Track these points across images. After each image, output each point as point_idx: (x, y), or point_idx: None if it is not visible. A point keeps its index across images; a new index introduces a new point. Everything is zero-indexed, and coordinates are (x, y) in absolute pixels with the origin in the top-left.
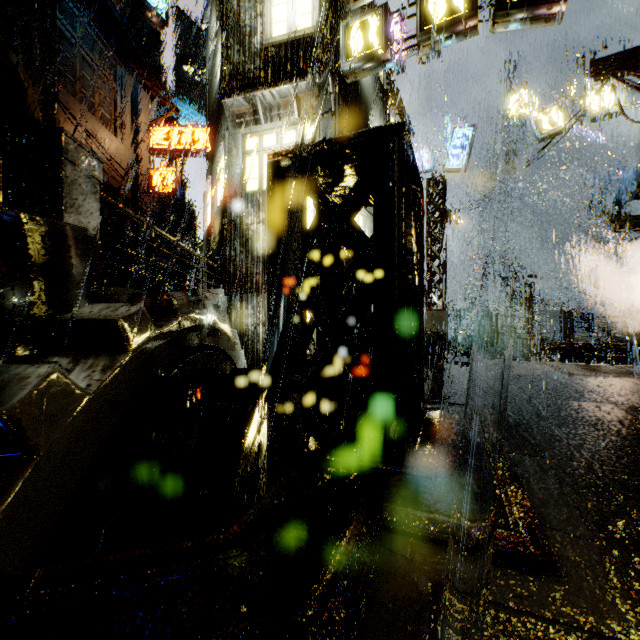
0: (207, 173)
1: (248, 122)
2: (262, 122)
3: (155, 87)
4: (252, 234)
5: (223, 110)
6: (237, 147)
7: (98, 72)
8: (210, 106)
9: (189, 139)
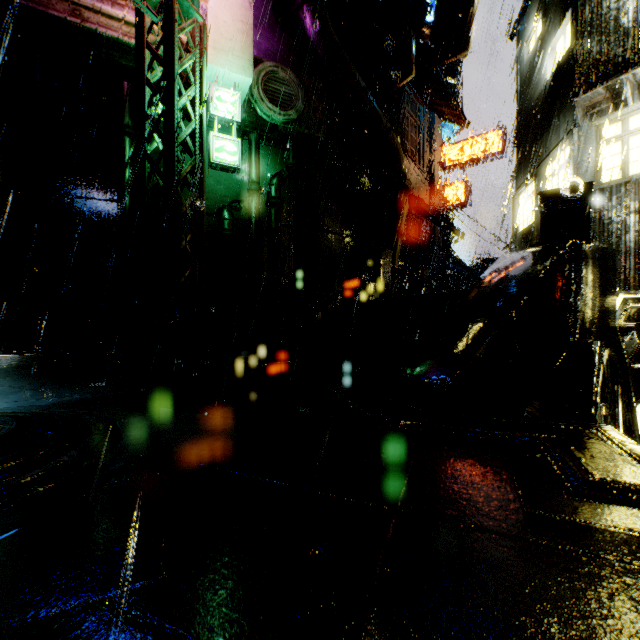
0: (519, 175)
1: (603, 110)
2: (628, 104)
3: (452, 111)
4: (617, 227)
5: (560, 108)
6: (589, 140)
7: (409, 119)
8: (525, 108)
9: (482, 147)
